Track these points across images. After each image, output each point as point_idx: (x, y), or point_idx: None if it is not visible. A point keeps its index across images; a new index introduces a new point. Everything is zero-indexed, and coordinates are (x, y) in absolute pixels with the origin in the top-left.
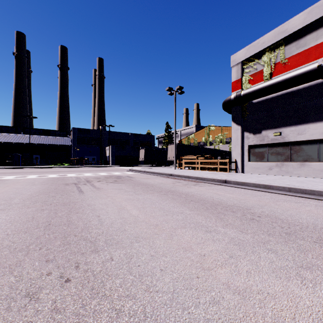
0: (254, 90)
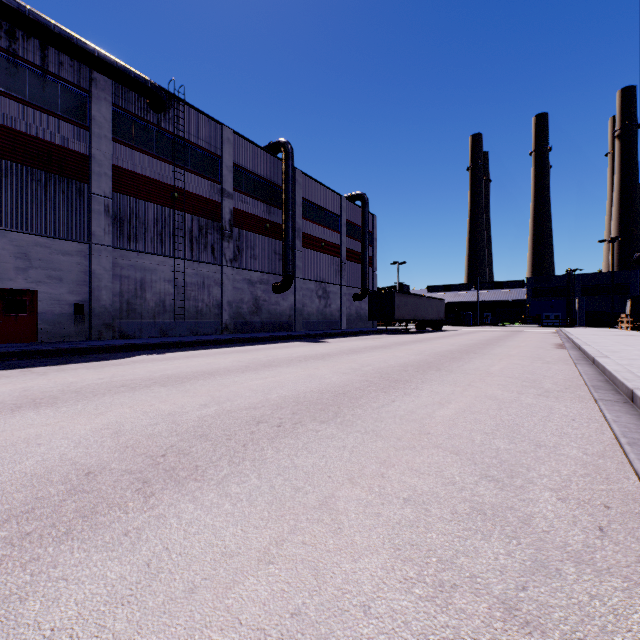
0: (638, 256)
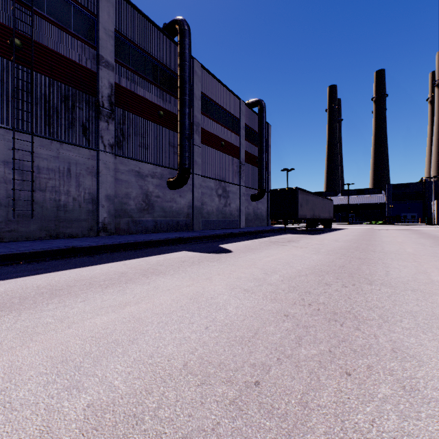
0: None
